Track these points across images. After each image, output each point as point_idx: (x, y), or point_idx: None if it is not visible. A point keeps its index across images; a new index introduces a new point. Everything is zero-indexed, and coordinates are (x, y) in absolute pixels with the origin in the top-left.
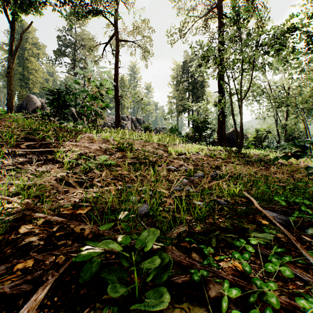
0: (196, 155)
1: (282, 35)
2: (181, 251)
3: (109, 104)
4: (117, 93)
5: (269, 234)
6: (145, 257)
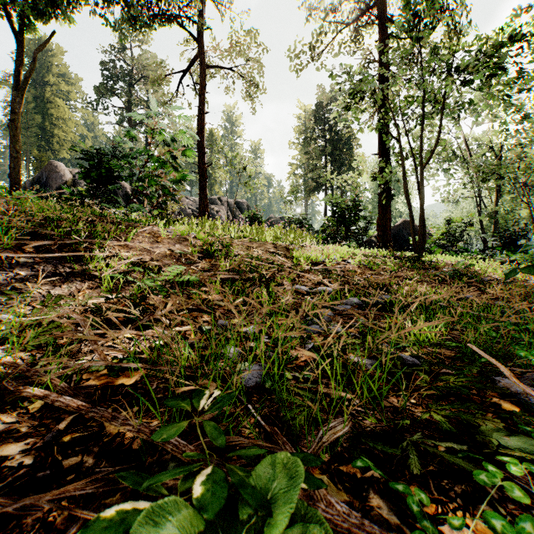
0: (344, 265)
1: (496, 50)
2: (342, 488)
3: (187, 175)
4: (203, 157)
5: (530, 437)
6: (263, 525)
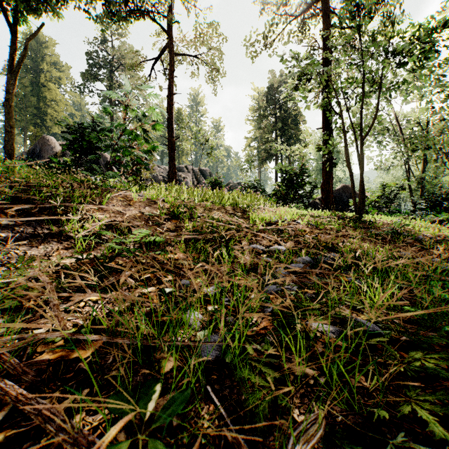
0: (294, 225)
1: (428, 36)
2: None
3: (157, 146)
4: (171, 131)
5: None
6: None
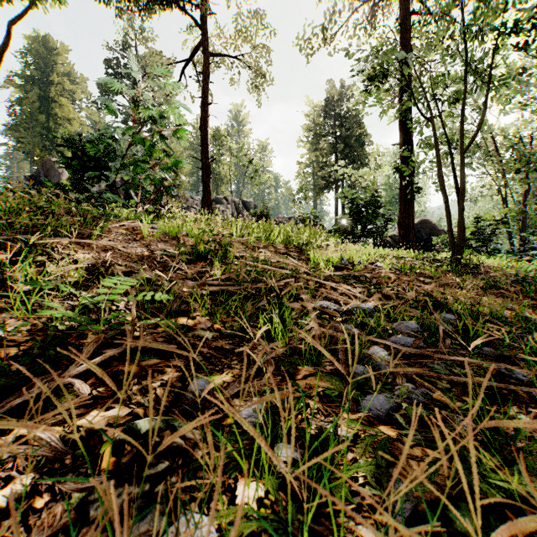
0: (375, 270)
1: None
2: None
3: (181, 162)
4: (206, 151)
5: None
6: None
